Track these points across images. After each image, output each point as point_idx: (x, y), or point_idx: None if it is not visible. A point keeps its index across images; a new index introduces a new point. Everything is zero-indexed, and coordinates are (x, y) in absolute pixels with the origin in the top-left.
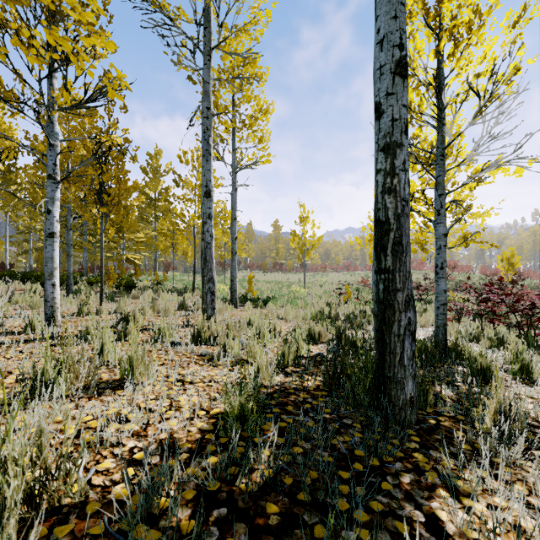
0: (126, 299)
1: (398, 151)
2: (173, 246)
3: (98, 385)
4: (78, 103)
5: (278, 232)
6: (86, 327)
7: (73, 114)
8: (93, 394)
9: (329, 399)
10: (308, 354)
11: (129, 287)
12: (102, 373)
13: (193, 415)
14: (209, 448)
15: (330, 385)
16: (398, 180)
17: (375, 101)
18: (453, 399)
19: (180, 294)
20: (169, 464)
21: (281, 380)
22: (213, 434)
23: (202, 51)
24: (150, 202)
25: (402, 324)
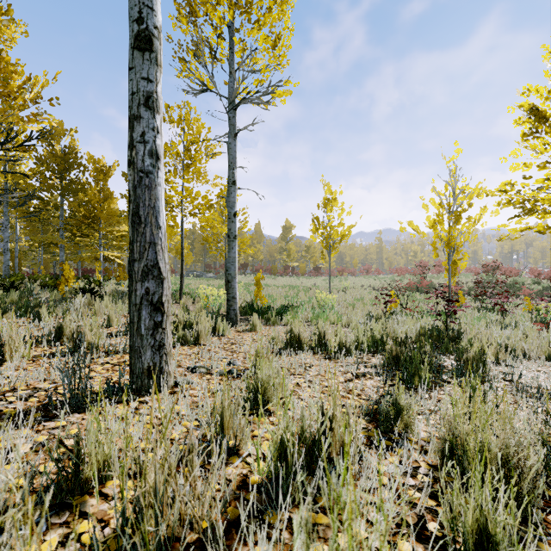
0: (43, 312)
1: None
2: None
3: None
4: None
5: (289, 233)
6: None
7: None
8: None
9: None
10: None
11: (88, 292)
12: None
13: None
14: None
15: None
16: None
17: None
18: None
19: None
20: None
21: None
22: None
23: None
24: None
25: None
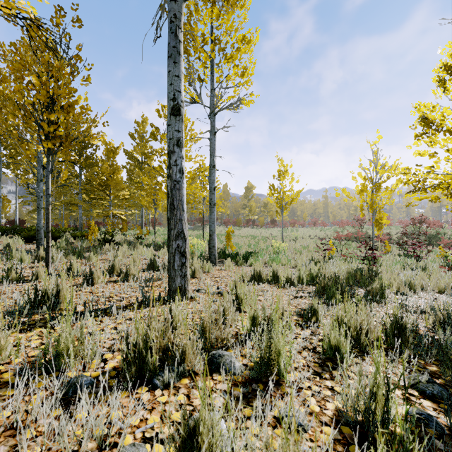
0: (91, 255)
1: None
2: (154, 202)
3: None
4: None
5: (250, 192)
6: None
7: None
8: None
9: None
10: None
11: (108, 241)
12: None
13: None
14: None
15: None
16: None
17: None
18: None
19: (158, 248)
20: None
21: None
22: None
23: None
24: (137, 164)
25: None
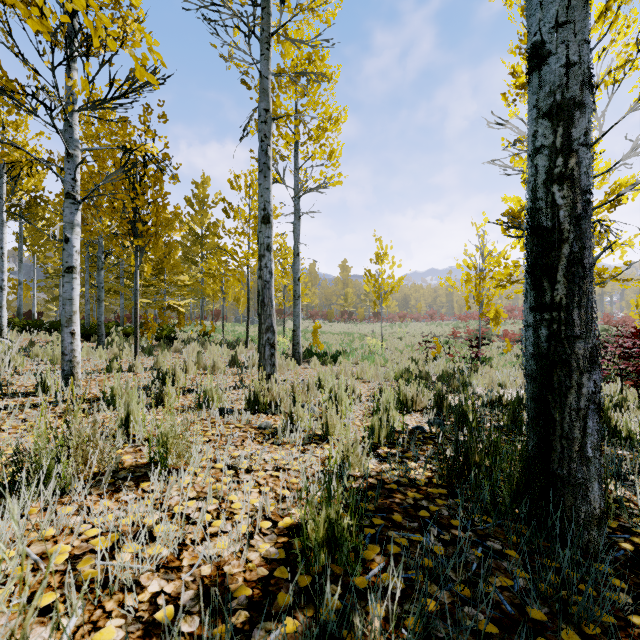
0: (166, 352)
1: (576, 115)
2: (223, 290)
3: (116, 473)
4: (103, 99)
5: (347, 274)
6: (111, 388)
7: (99, 118)
8: (107, 488)
9: (453, 502)
10: (407, 430)
11: (171, 339)
12: (125, 454)
13: (253, 529)
14: (282, 599)
15: (448, 478)
16: (576, 161)
17: (534, 42)
18: (637, 503)
19: (231, 347)
20: (214, 635)
21: (374, 467)
22: (286, 567)
23: (258, 38)
24: (196, 239)
25: (583, 391)
